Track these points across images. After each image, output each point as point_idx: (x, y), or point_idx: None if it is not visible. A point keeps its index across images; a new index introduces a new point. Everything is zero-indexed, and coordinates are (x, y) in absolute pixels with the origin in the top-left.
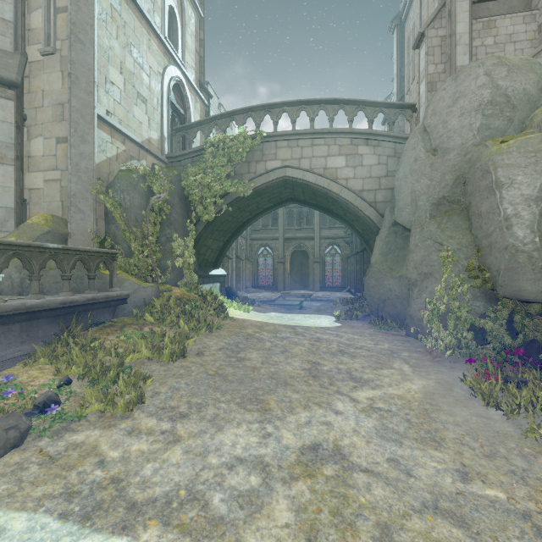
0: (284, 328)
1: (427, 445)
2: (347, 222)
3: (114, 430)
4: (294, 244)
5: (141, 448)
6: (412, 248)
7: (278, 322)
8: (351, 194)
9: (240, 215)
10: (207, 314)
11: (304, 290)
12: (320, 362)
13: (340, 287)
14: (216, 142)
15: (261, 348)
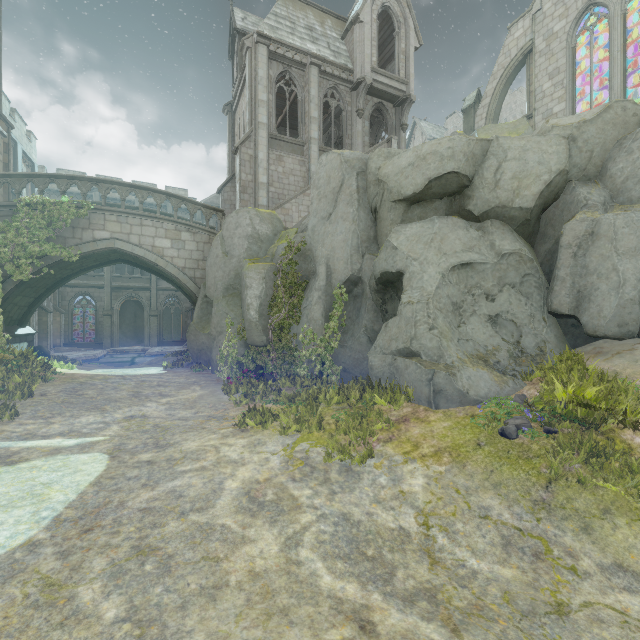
0: (114, 376)
1: (187, 409)
2: (177, 286)
3: (9, 425)
4: (125, 294)
5: (33, 427)
6: (214, 315)
7: (108, 373)
8: (176, 269)
9: (59, 272)
10: (34, 371)
11: (138, 346)
12: (142, 391)
13: (180, 341)
14: (34, 205)
15: (95, 388)
